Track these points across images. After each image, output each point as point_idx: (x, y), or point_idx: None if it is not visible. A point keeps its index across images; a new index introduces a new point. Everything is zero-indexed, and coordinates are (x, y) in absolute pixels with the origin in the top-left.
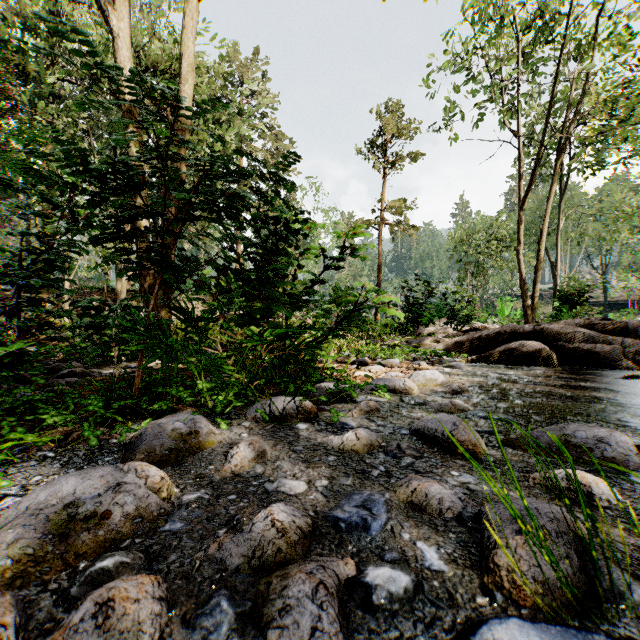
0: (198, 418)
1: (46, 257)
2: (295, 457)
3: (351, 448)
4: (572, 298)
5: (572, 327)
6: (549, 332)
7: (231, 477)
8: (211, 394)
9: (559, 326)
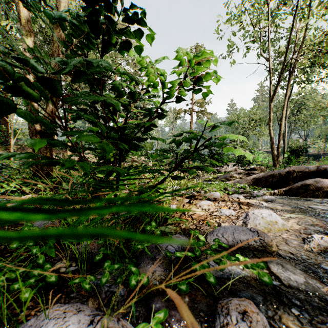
0: None
1: None
2: None
3: None
4: (297, 151)
5: None
6: None
7: None
8: None
9: None
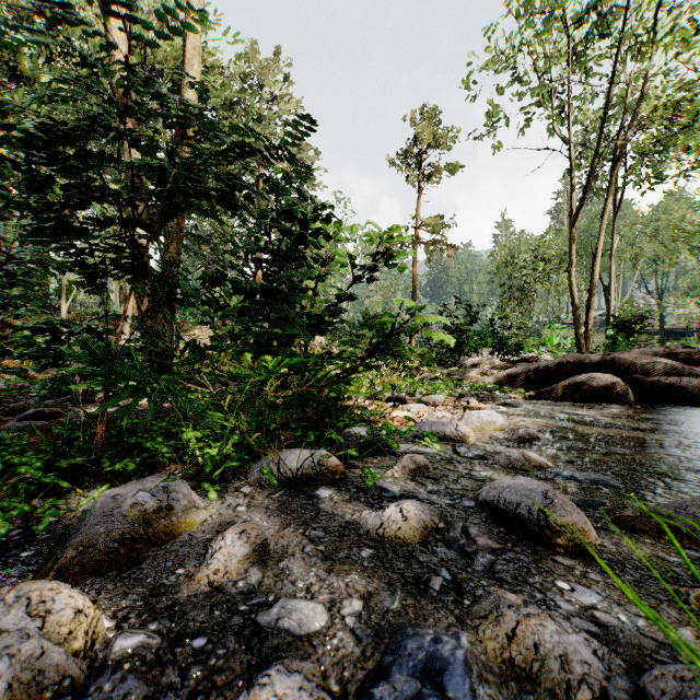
0: (175, 485)
1: (2, 268)
2: (311, 550)
3: (395, 534)
4: (629, 325)
5: (649, 357)
6: (622, 363)
7: (207, 593)
8: (202, 446)
9: (633, 356)
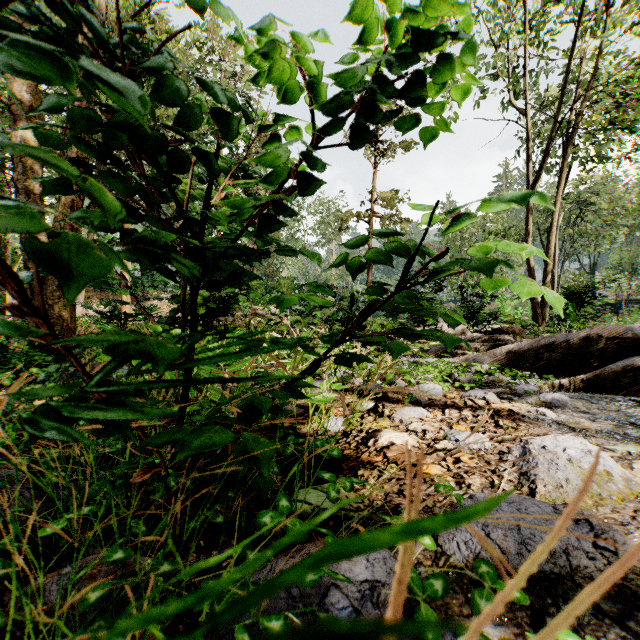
0: None
1: None
2: None
3: None
4: (579, 296)
5: None
6: None
7: None
8: None
9: None
